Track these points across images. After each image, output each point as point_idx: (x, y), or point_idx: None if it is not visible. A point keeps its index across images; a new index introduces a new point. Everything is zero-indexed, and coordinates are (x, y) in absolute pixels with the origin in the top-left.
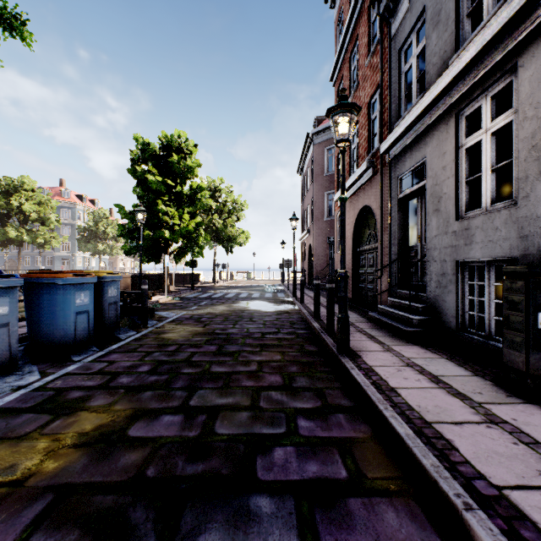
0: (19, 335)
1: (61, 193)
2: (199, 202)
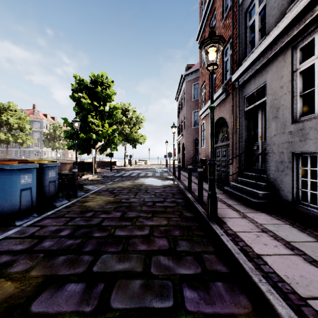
0: None
1: (34, 113)
2: (115, 116)
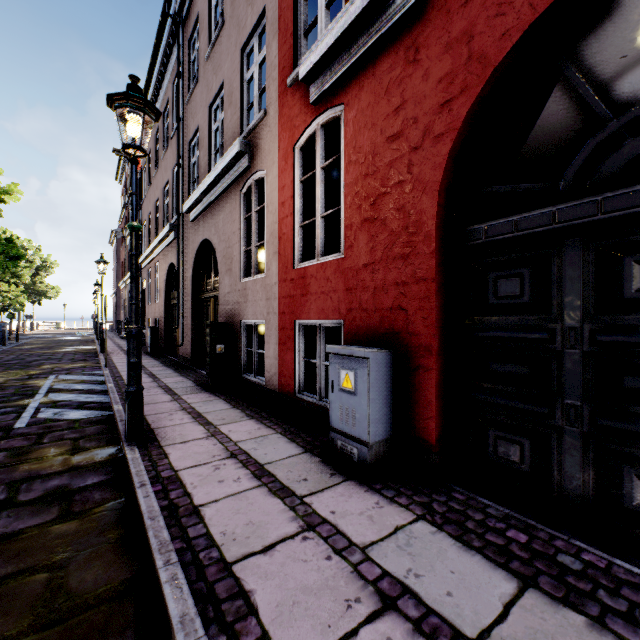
0: None
1: None
2: (22, 276)
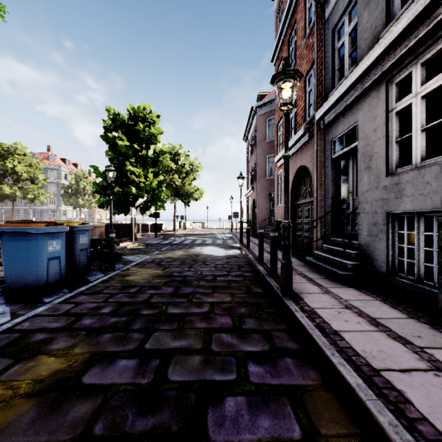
0: (0, 277)
1: (48, 158)
2: (161, 163)
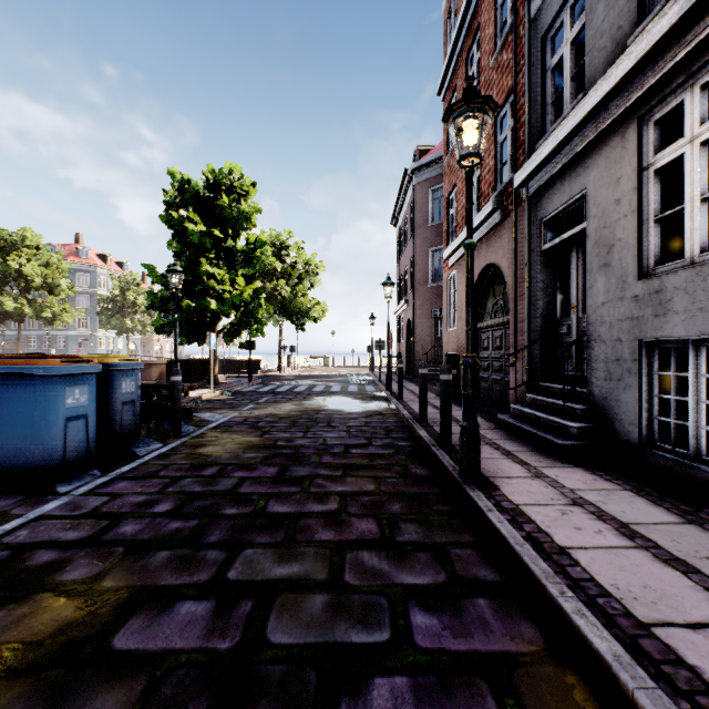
0: None
1: (77, 253)
2: (259, 261)
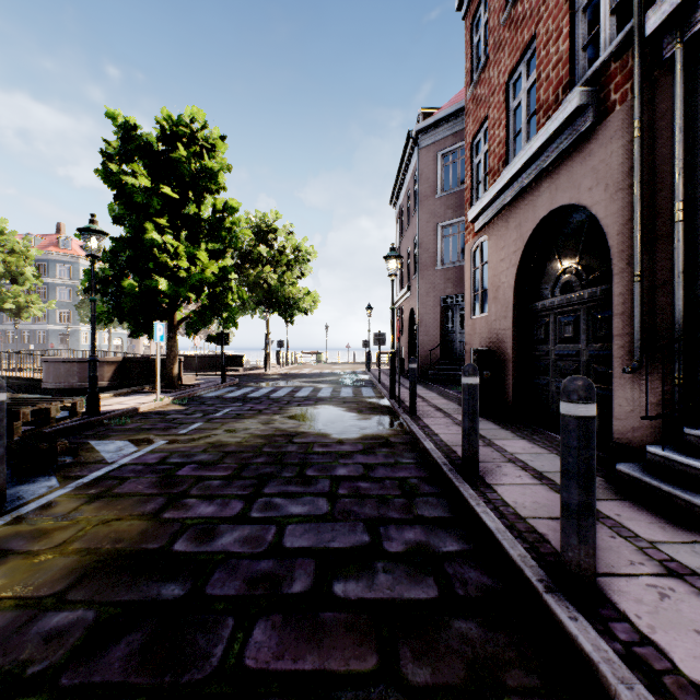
0: None
1: (58, 243)
2: (229, 234)
